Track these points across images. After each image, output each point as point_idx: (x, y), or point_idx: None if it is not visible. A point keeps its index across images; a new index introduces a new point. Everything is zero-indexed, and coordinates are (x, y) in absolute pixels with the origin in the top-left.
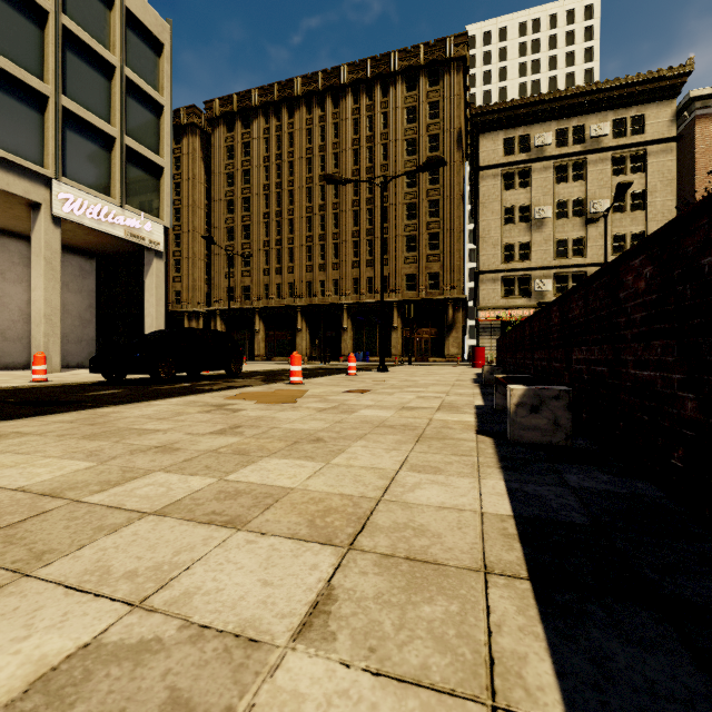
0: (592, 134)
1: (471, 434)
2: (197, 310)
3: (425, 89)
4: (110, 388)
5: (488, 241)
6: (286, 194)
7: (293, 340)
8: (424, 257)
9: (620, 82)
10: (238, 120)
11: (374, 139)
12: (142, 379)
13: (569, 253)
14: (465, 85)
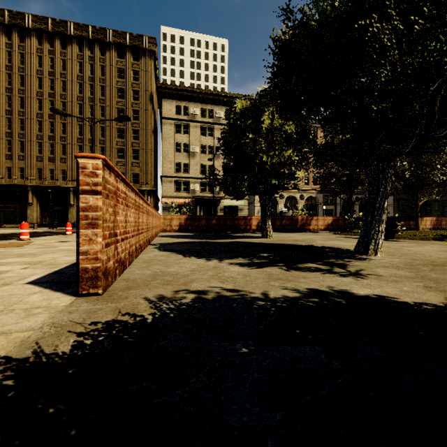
0: (216, 115)
1: None
2: None
3: (130, 61)
4: None
5: (167, 160)
6: (17, 98)
7: (24, 212)
8: (129, 163)
9: (227, 94)
10: None
11: (94, 80)
12: None
13: (206, 171)
14: (155, 66)
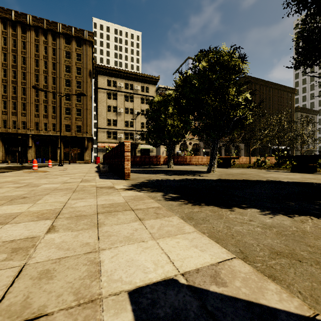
0: (135, 88)
1: (94, 172)
2: None
3: (75, 46)
4: None
5: (102, 117)
6: None
7: None
8: (74, 118)
9: (143, 75)
10: None
11: (48, 58)
12: None
13: (129, 125)
14: (92, 51)
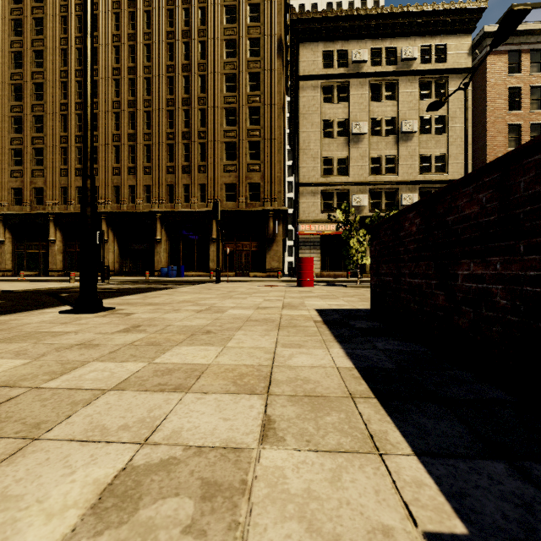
0: (403, 55)
1: None
2: None
3: None
4: None
5: (309, 154)
6: None
7: (98, 253)
8: (244, 166)
9: (428, 8)
10: None
11: (191, 34)
12: None
13: (382, 170)
14: (286, 1)
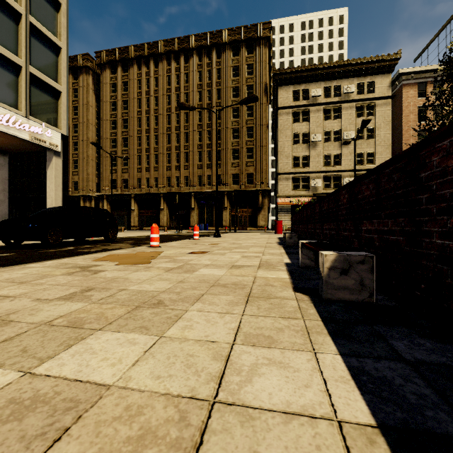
0: (345, 91)
1: (290, 292)
2: (90, 195)
3: (244, 55)
4: (5, 252)
5: (284, 154)
6: (153, 118)
7: (157, 216)
8: (244, 163)
9: (361, 61)
10: (119, 66)
11: (212, 85)
12: (38, 244)
13: (331, 163)
14: (269, 55)
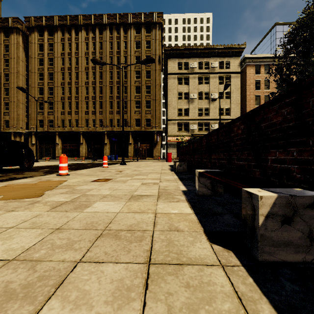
0: (211, 66)
1: (204, 243)
2: (20, 131)
3: (144, 34)
4: None
5: (172, 106)
6: (74, 73)
7: (78, 149)
8: (144, 111)
9: (221, 46)
10: (46, 31)
11: (120, 53)
12: None
13: (203, 114)
14: (162, 36)
